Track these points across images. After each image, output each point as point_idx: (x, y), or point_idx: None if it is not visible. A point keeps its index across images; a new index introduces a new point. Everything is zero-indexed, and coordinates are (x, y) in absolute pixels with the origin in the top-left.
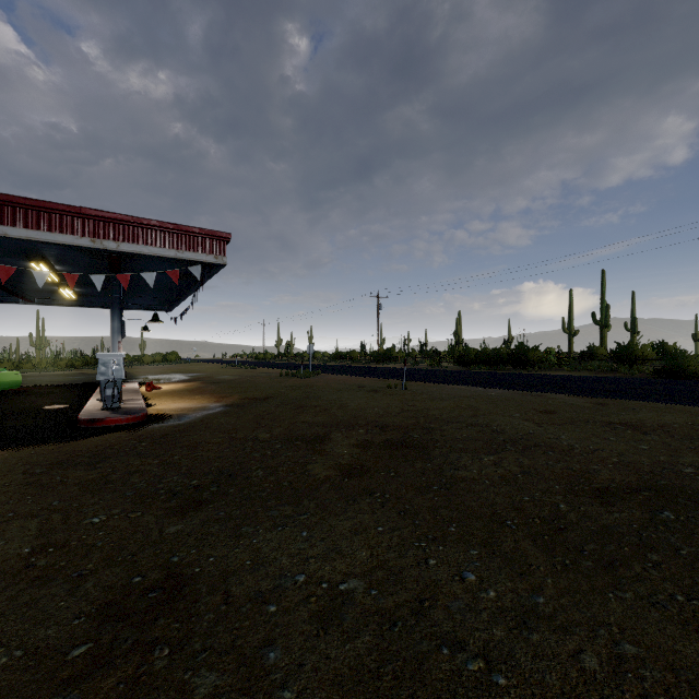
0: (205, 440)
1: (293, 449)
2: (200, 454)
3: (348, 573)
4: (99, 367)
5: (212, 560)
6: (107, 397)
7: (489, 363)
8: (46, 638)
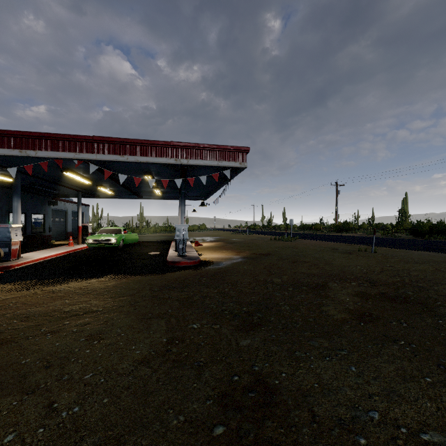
0: (240, 280)
1: (303, 292)
2: (240, 289)
3: (423, 423)
4: (176, 232)
5: (284, 376)
6: (180, 249)
7: (444, 233)
8: (194, 410)
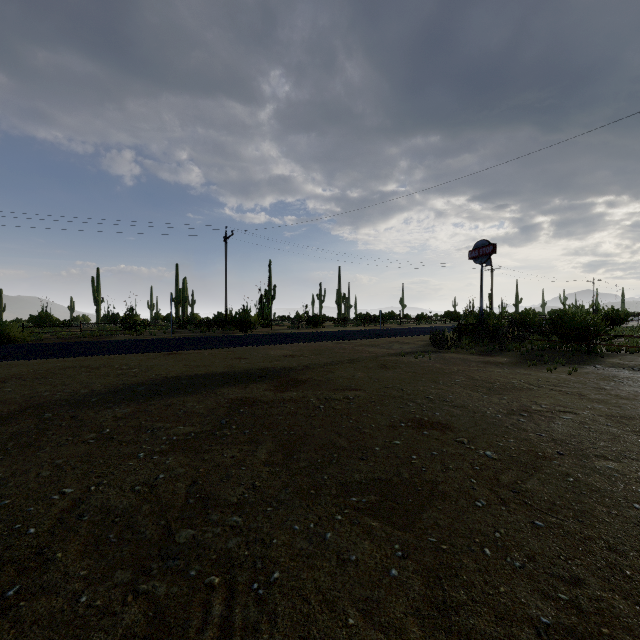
0: None
1: None
2: None
3: None
4: None
5: None
6: None
7: None
8: None
